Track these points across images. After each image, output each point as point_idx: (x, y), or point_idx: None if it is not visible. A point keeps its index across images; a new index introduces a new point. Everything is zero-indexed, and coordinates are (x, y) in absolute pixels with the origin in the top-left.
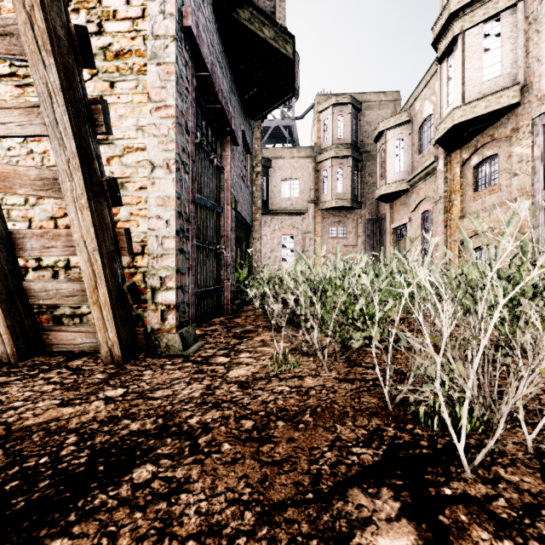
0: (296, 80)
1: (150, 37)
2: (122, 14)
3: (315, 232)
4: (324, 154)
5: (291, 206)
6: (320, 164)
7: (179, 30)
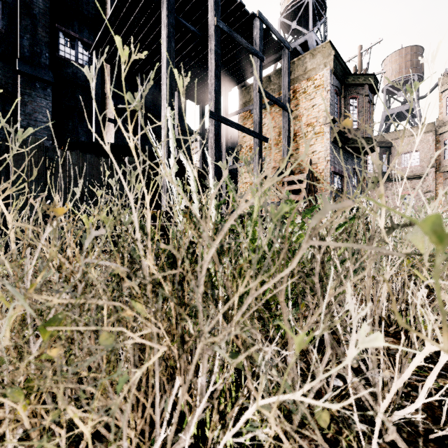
0: (419, 68)
1: (324, 176)
2: (318, 172)
3: (436, 191)
4: (444, 127)
5: (411, 173)
6: (441, 135)
7: (330, 173)
